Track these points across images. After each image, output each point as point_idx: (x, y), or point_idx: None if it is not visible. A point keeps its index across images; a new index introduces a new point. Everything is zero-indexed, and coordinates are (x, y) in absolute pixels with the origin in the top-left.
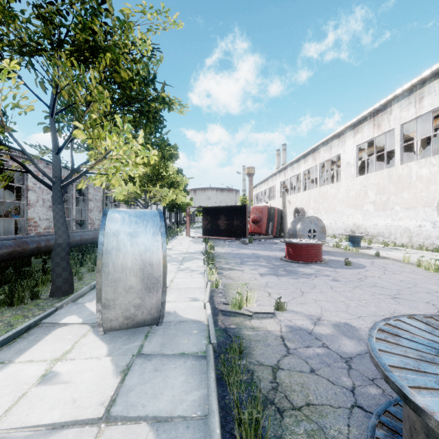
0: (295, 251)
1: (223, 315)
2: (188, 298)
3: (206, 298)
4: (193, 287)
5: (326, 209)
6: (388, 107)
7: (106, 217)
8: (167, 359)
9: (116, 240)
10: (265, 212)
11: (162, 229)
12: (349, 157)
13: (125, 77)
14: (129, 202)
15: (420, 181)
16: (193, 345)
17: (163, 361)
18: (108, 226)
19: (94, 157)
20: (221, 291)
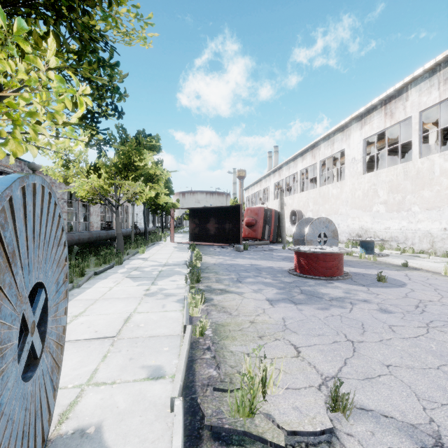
0: (309, 262)
1: (213, 441)
2: (144, 370)
3: (176, 380)
4: (161, 335)
5: (327, 211)
6: (404, 92)
7: None
8: None
9: None
10: (261, 214)
11: None
12: (355, 152)
13: None
14: (95, 199)
15: (445, 176)
16: None
17: None
18: None
19: None
20: (210, 346)
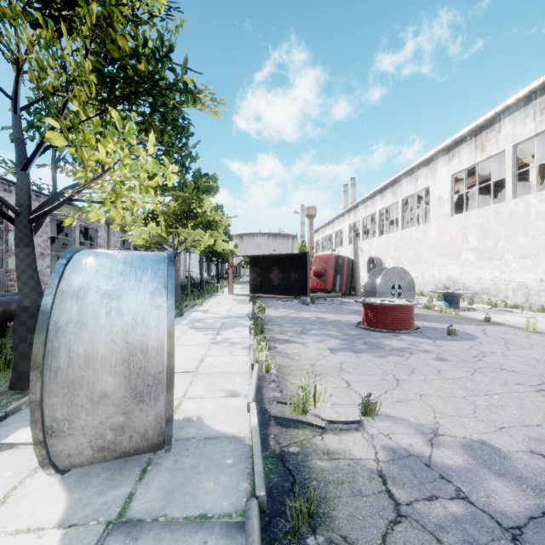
0: (376, 315)
1: (277, 426)
2: (224, 392)
3: (250, 394)
4: (233, 372)
5: (410, 259)
6: (496, 122)
7: (68, 262)
8: (169, 536)
9: (79, 305)
10: (332, 262)
11: (170, 285)
12: (441, 190)
13: (125, 48)
14: (151, 248)
15: (541, 220)
16: (224, 494)
17: (162, 542)
18: (65, 280)
19: (85, 177)
20: (275, 378)
